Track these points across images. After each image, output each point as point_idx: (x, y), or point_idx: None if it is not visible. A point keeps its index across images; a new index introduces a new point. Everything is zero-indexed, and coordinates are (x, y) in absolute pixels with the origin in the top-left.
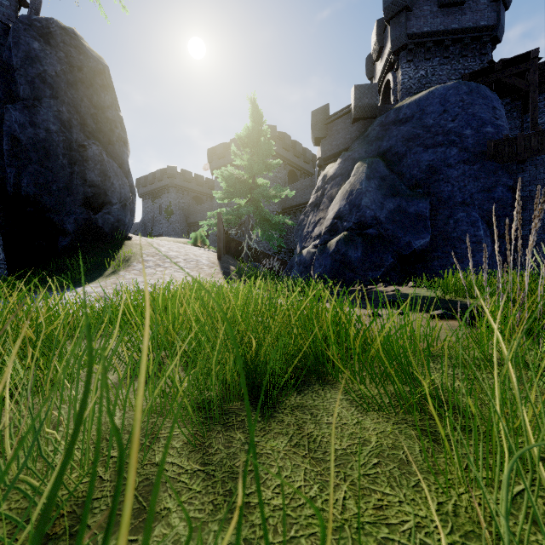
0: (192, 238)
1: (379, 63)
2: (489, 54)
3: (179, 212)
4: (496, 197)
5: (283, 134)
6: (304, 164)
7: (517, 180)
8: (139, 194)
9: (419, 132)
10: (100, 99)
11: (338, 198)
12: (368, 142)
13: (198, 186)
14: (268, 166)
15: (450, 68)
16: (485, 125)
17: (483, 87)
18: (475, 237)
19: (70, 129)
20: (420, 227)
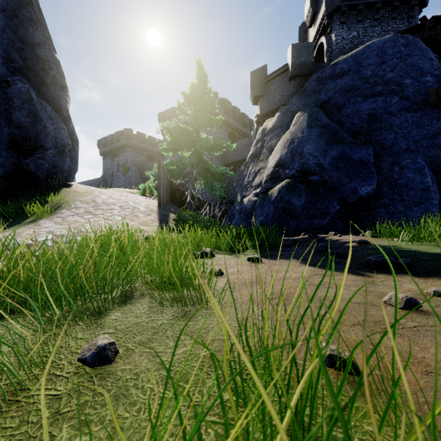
0: (141, 189)
1: (312, 29)
2: (416, 17)
3: (134, 168)
4: None
5: (224, 100)
6: (242, 127)
7: None
8: (100, 153)
9: (357, 83)
10: (27, 33)
11: (279, 147)
12: (305, 96)
13: (151, 147)
14: (210, 121)
15: (380, 30)
16: (425, 74)
17: (419, 40)
18: (422, 183)
19: None
20: (365, 174)
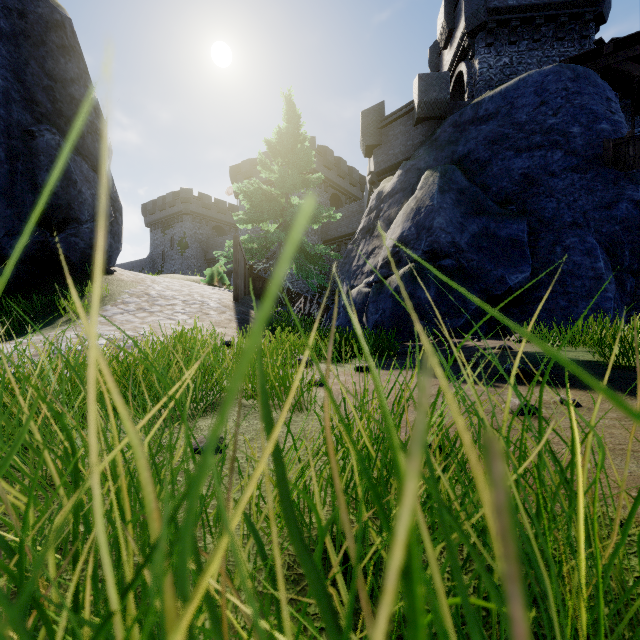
0: (207, 276)
1: (447, 52)
2: (591, 38)
3: (195, 245)
4: (619, 215)
5: (324, 148)
6: (350, 187)
7: None
8: (146, 223)
9: (508, 131)
10: (58, 66)
11: (400, 219)
12: (437, 147)
13: (220, 214)
14: (305, 181)
15: (542, 55)
16: (599, 121)
17: (592, 72)
18: (593, 270)
19: (6, 105)
20: (516, 257)
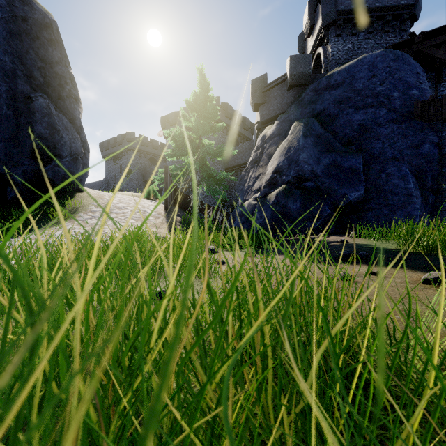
0: (146, 193)
1: (310, 39)
2: (407, 30)
3: (137, 171)
4: (424, 153)
5: (225, 104)
6: (243, 131)
7: (442, 138)
8: (102, 156)
9: (350, 95)
10: (47, 53)
11: (277, 155)
12: (302, 105)
13: (154, 150)
14: (213, 128)
15: (374, 42)
16: (411, 88)
17: (407, 55)
18: (406, 189)
19: (14, 80)
20: (354, 181)
